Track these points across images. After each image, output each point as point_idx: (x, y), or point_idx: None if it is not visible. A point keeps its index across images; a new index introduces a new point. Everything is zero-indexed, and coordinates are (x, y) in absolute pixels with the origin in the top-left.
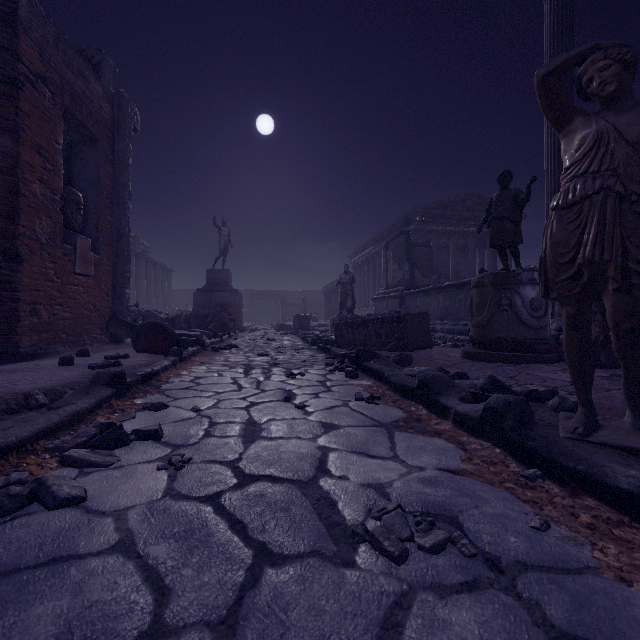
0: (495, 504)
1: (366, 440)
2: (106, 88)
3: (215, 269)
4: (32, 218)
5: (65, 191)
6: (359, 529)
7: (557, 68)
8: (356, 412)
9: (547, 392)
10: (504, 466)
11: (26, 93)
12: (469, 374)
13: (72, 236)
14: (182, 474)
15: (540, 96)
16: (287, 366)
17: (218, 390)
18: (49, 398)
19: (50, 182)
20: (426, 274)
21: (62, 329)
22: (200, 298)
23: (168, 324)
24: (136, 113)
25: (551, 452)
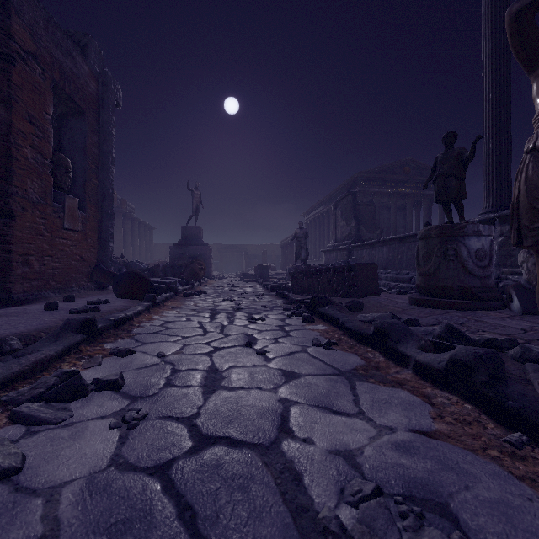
0: (487, 483)
1: (328, 391)
2: (92, 67)
3: (188, 226)
4: (24, 179)
5: (55, 156)
6: (333, 525)
7: (533, 2)
8: (315, 359)
9: (506, 341)
10: (481, 427)
11: (18, 68)
12: (419, 320)
13: (61, 196)
14: (134, 434)
15: (512, 34)
16: (249, 311)
17: (184, 334)
18: (24, 343)
19: (41, 148)
20: (370, 229)
21: (52, 277)
22: (176, 251)
23: (148, 273)
24: (119, 90)
25: (538, 415)
